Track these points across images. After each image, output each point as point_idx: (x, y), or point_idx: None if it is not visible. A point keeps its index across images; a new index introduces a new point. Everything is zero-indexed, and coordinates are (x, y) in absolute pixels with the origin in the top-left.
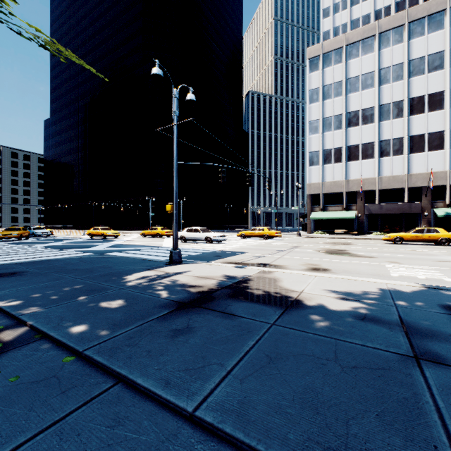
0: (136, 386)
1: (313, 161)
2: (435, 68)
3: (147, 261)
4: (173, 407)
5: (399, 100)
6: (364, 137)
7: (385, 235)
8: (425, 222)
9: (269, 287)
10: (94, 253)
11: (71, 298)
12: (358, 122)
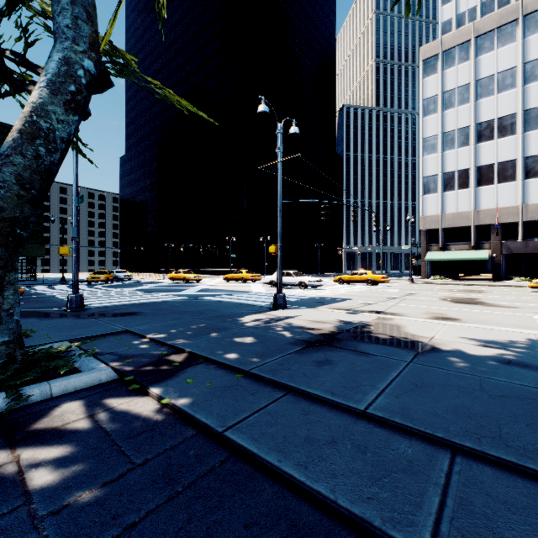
0: (307, 394)
1: (429, 188)
2: None
3: (247, 305)
4: (345, 407)
5: None
6: (501, 153)
7: (533, 281)
8: None
9: (393, 332)
10: (188, 297)
11: (205, 334)
12: (492, 135)
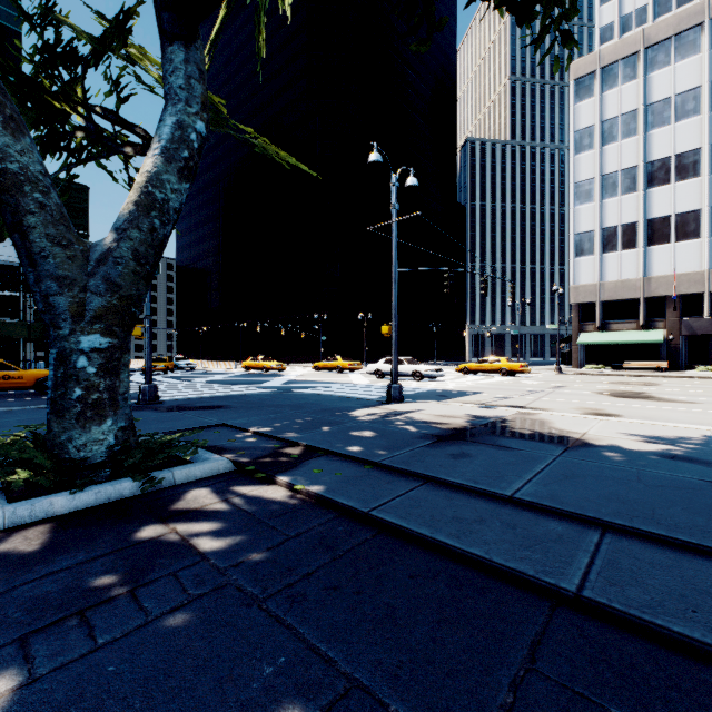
0: (448, 483)
1: (582, 249)
2: None
3: (353, 399)
4: (490, 494)
5: None
6: (680, 201)
7: None
8: None
9: (538, 427)
10: (275, 389)
11: (315, 428)
12: (668, 178)
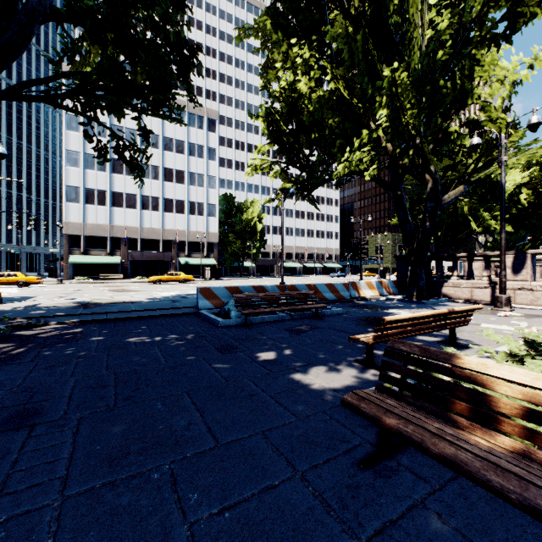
0: (115, 312)
1: (72, 197)
2: (180, 152)
3: None
4: (130, 311)
5: (157, 165)
6: (128, 187)
7: (150, 278)
8: (174, 268)
9: (112, 301)
10: None
11: None
12: (123, 172)
